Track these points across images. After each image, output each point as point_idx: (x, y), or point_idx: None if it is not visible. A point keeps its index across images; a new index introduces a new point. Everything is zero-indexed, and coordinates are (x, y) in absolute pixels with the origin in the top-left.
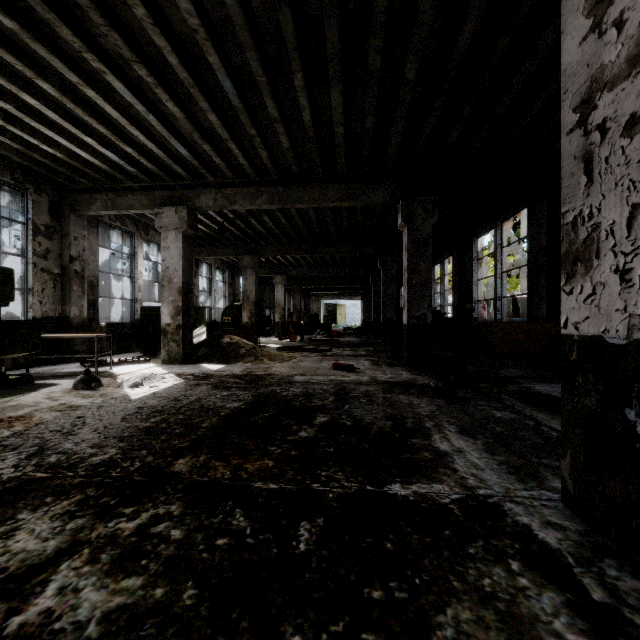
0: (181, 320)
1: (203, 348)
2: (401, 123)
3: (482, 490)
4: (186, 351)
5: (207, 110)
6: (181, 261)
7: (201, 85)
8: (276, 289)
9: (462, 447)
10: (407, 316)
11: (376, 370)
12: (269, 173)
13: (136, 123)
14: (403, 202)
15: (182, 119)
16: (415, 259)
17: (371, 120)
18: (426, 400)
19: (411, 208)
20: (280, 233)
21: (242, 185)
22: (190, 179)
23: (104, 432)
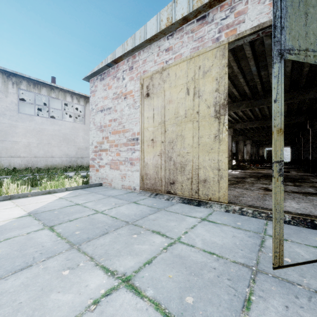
0: (231, 158)
1: (235, 166)
2: (306, 106)
3: (315, 181)
4: (231, 166)
5: (249, 112)
6: (231, 143)
7: (250, 110)
8: (247, 146)
9: (316, 180)
10: (311, 157)
11: (298, 173)
12: (259, 117)
13: (229, 116)
14: (309, 121)
15: (241, 114)
16: (314, 139)
17: (296, 107)
18: (312, 177)
19: (312, 123)
20: (255, 128)
21: (249, 120)
22: (234, 121)
23: (242, 175)
